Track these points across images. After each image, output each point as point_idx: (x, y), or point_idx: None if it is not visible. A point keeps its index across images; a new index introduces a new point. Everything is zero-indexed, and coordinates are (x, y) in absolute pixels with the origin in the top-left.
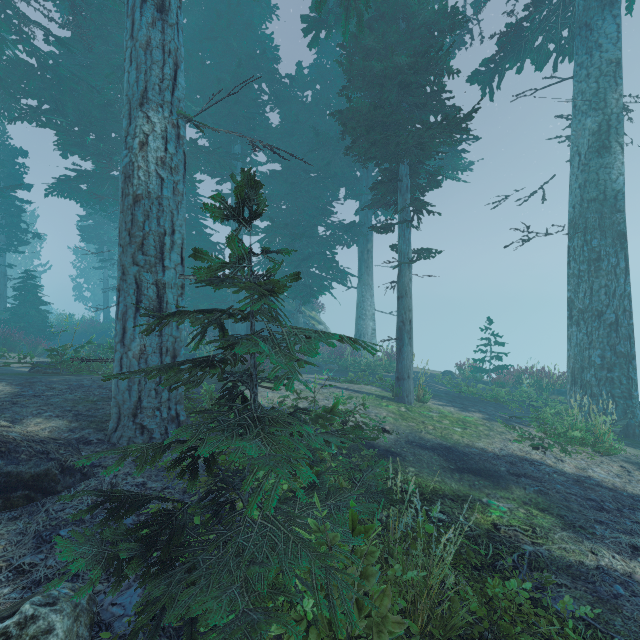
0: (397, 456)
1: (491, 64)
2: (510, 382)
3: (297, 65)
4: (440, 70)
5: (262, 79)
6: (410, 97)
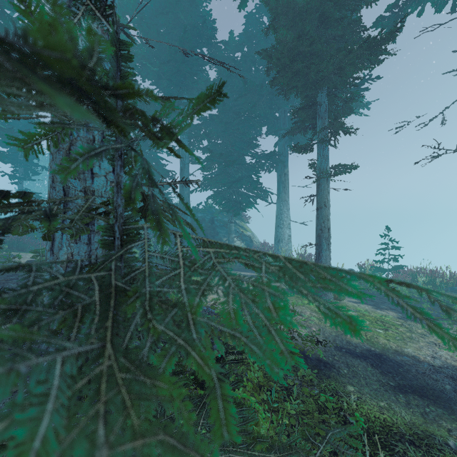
0: (330, 368)
1: (395, 9)
2: (407, 280)
3: (230, 33)
4: (358, 2)
5: (203, 45)
6: (329, 30)
